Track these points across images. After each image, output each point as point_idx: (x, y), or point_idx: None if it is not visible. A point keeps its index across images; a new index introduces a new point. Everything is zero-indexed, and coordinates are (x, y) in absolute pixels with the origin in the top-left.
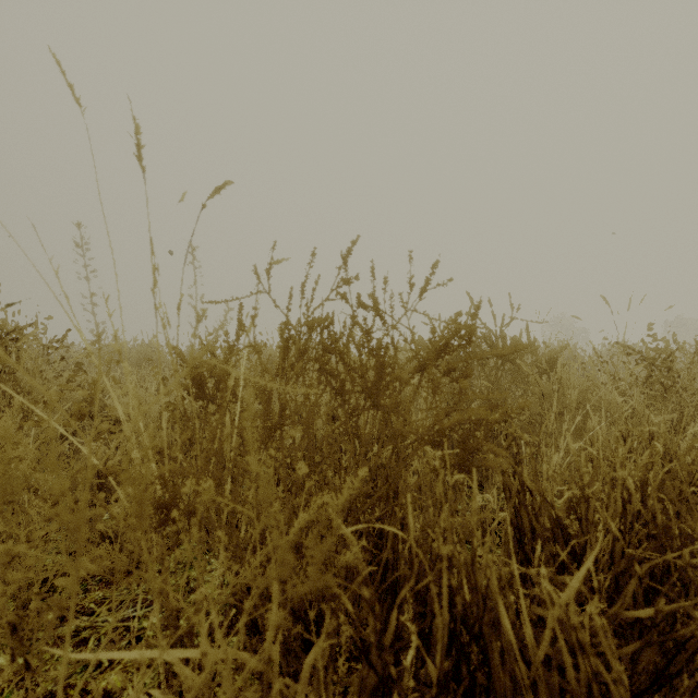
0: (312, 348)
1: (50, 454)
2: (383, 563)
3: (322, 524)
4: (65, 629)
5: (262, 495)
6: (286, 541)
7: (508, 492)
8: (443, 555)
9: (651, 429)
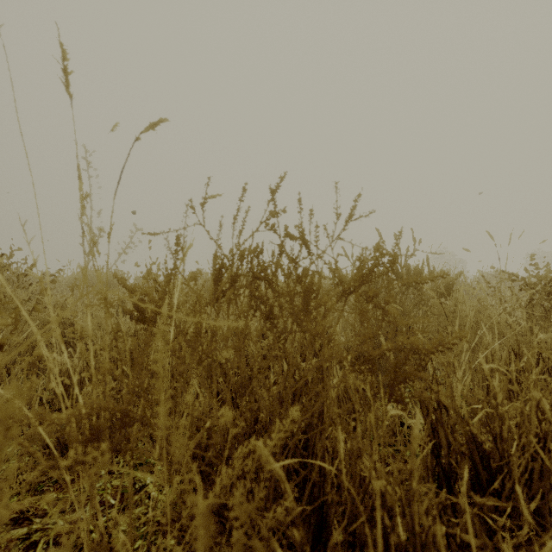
0: (243, 275)
1: (4, 372)
2: (310, 484)
3: (248, 476)
4: (18, 532)
5: (175, 454)
6: (205, 506)
7: (425, 409)
8: (376, 491)
9: (539, 345)
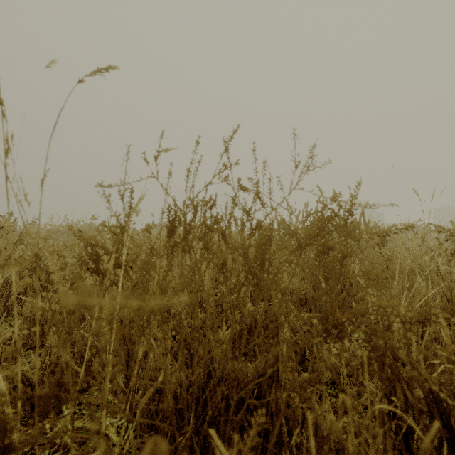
0: (196, 227)
1: None
2: (267, 454)
3: None
4: None
5: None
6: None
7: (381, 363)
8: None
9: None
